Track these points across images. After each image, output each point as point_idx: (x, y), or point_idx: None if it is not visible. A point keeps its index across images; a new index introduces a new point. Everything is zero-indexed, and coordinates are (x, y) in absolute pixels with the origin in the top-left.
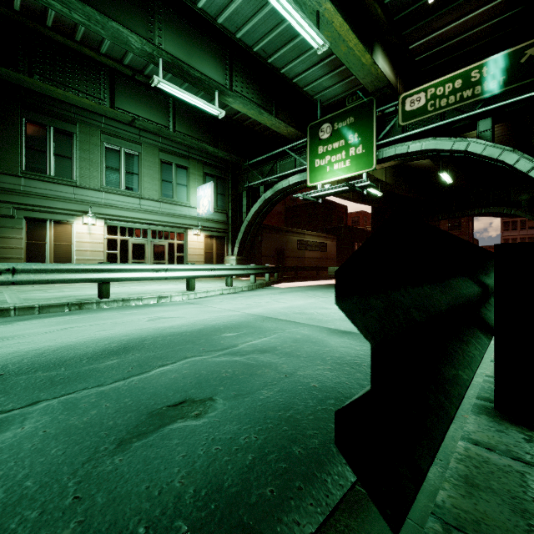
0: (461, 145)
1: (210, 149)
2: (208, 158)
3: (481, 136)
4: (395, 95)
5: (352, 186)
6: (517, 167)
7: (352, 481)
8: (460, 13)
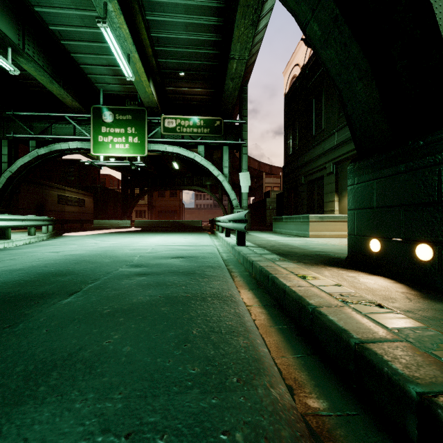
0: (192, 155)
1: None
2: None
3: (200, 153)
4: (159, 114)
5: (133, 164)
6: (213, 173)
7: (222, 260)
8: (192, 86)
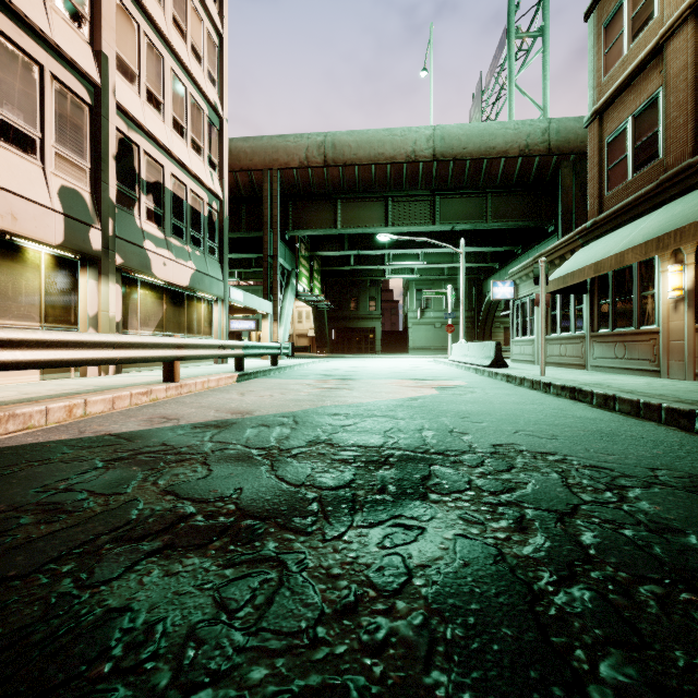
0: None
1: None
2: None
3: None
4: None
5: None
6: None
7: None
8: None
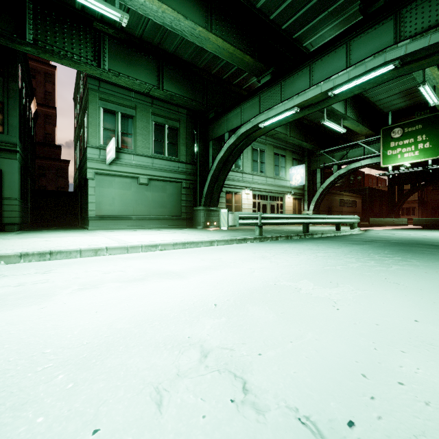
0: None
1: (304, 144)
2: (294, 149)
3: None
4: None
5: (426, 169)
6: None
7: None
8: None
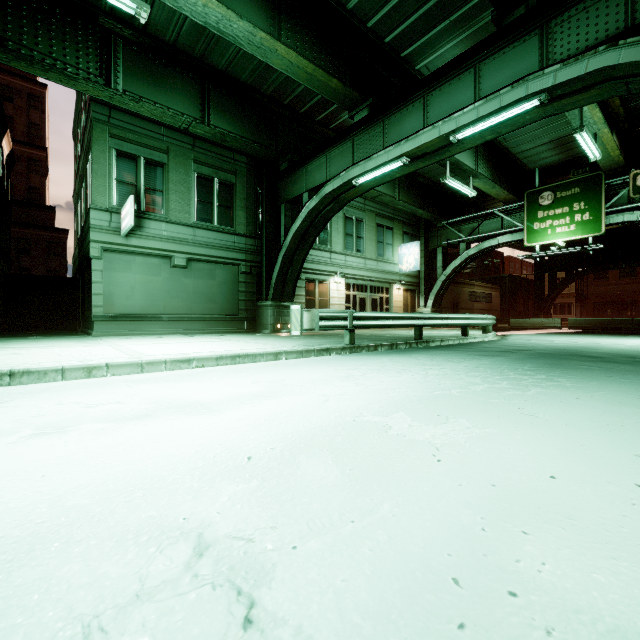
0: None
1: (419, 212)
2: (405, 218)
3: None
4: (624, 171)
5: (585, 249)
6: None
7: None
8: None
